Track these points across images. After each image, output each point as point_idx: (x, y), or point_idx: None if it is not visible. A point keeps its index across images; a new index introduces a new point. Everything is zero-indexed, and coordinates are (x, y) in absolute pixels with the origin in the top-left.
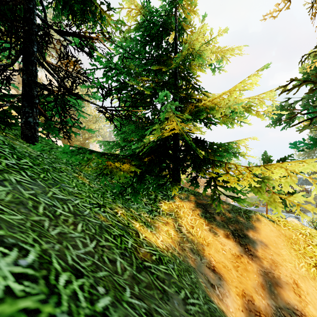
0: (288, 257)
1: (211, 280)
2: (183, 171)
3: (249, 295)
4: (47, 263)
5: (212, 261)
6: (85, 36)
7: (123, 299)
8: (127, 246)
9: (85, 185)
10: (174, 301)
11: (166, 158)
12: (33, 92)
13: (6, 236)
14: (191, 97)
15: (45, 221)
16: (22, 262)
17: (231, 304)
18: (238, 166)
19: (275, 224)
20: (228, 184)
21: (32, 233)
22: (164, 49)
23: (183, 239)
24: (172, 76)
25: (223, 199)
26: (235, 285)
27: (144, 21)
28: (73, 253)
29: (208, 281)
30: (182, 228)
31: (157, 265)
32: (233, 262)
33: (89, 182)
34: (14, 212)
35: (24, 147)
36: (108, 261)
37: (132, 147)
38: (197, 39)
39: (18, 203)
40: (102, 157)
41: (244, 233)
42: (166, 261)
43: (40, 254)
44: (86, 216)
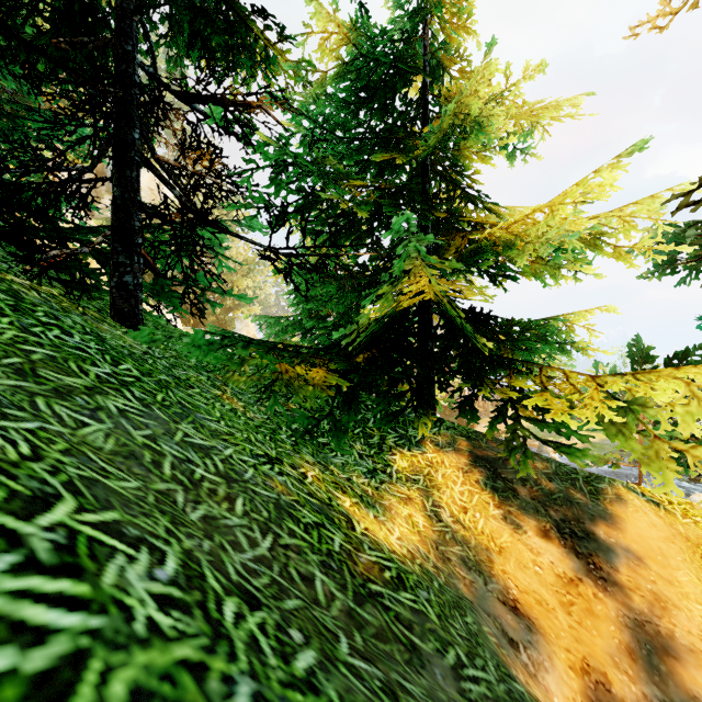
0: (694, 590)
1: (509, 630)
2: (442, 383)
3: (598, 672)
4: (198, 578)
5: (511, 589)
6: (236, 103)
7: (337, 657)
8: (331, 548)
9: (238, 416)
10: (435, 671)
11: (405, 355)
12: (134, 222)
13: (124, 522)
14: (461, 218)
15: (177, 492)
16: (160, 574)
17: (555, 688)
18: (571, 375)
19: (661, 510)
20: (546, 417)
21: (162, 517)
22: (399, 115)
23: (445, 536)
24: (417, 172)
25: (532, 445)
26: (565, 646)
27: (356, 58)
28: (235, 560)
29: (503, 631)
30: (442, 511)
31: (394, 591)
32: (559, 594)
33: (245, 407)
34: (123, 473)
35: (119, 336)
36: (298, 579)
37: (335, 334)
38: (475, 91)
39: (127, 456)
40: (269, 355)
41: (587, 528)
42: (412, 584)
43: (183, 559)
44: (249, 482)
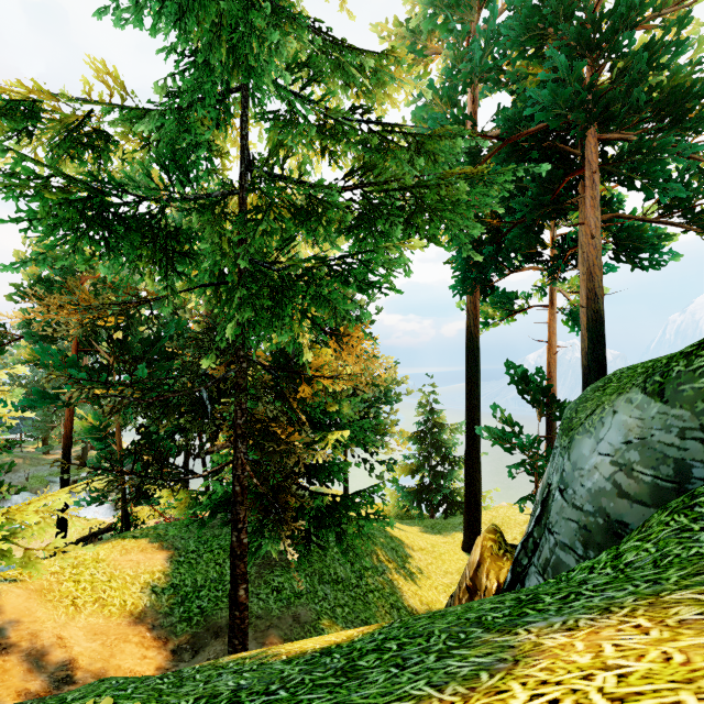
0: (47, 616)
1: None
2: None
3: (24, 690)
4: None
5: None
6: None
7: None
8: None
9: None
10: None
11: None
12: None
13: None
14: None
15: None
16: None
17: None
18: None
19: (19, 583)
20: None
21: None
22: None
23: None
24: None
25: None
26: (7, 694)
27: None
28: None
29: None
30: None
31: None
32: None
33: None
34: None
35: None
36: None
37: None
38: None
39: None
40: None
41: None
42: None
43: None
44: None
